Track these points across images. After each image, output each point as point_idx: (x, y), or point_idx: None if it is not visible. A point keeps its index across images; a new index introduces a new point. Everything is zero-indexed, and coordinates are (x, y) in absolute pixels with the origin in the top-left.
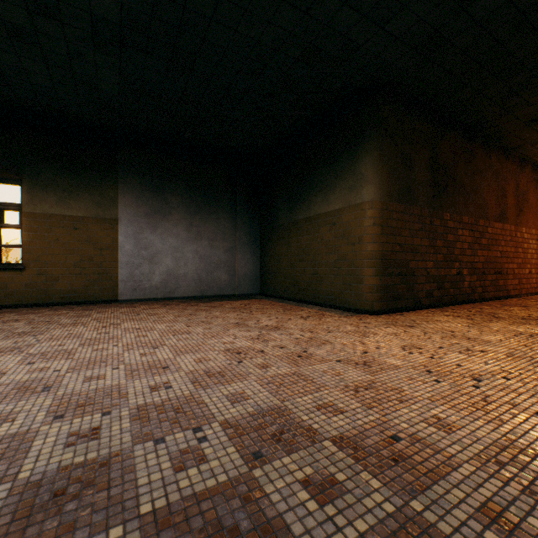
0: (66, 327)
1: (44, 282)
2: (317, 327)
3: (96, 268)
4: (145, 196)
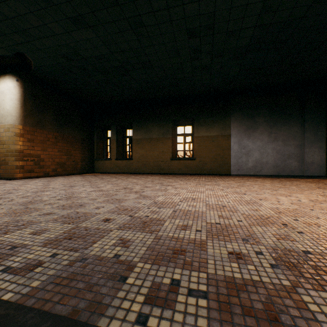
0: (222, 181)
1: (201, 164)
2: None
3: (220, 159)
4: (243, 121)
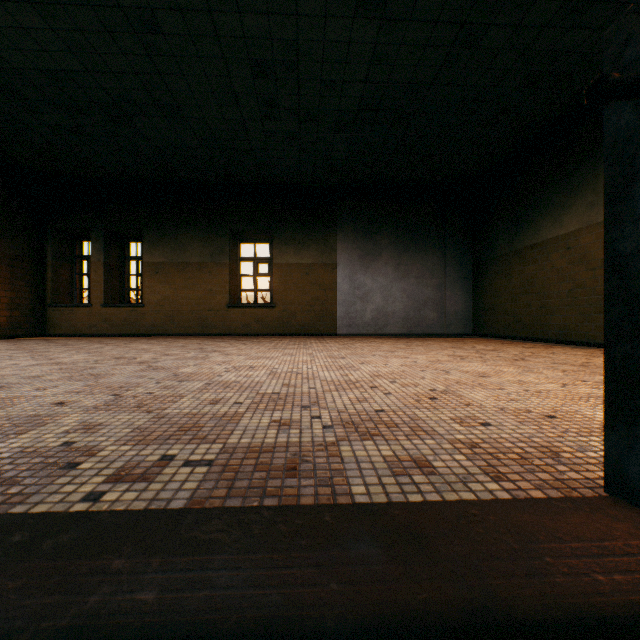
0: (318, 343)
1: (287, 317)
2: (539, 351)
3: (320, 306)
4: (358, 241)
